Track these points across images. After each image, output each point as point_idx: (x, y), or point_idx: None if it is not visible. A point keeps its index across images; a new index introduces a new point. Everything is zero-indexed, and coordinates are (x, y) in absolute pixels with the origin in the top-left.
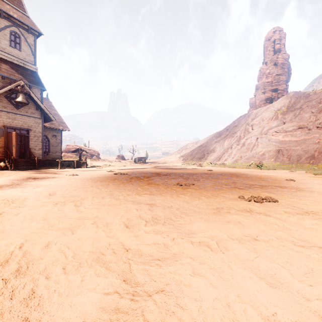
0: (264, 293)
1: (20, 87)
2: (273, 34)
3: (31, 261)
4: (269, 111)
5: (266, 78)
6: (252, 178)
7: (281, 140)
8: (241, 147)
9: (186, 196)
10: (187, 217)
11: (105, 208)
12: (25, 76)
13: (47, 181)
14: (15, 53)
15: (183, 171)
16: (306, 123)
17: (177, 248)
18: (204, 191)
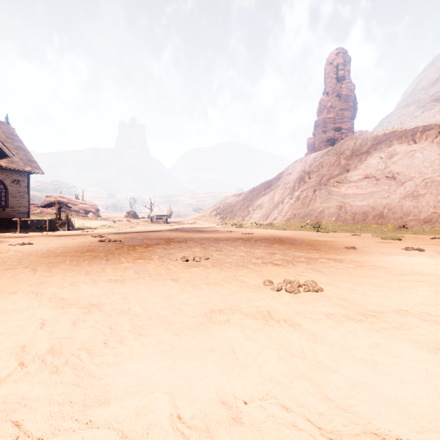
0: None
1: None
2: (336, 57)
3: None
4: (331, 156)
5: (327, 112)
6: (300, 246)
7: (344, 192)
8: (295, 202)
9: (176, 283)
10: (132, 342)
11: None
12: None
13: None
14: None
15: (211, 236)
16: (373, 171)
17: None
18: (215, 272)
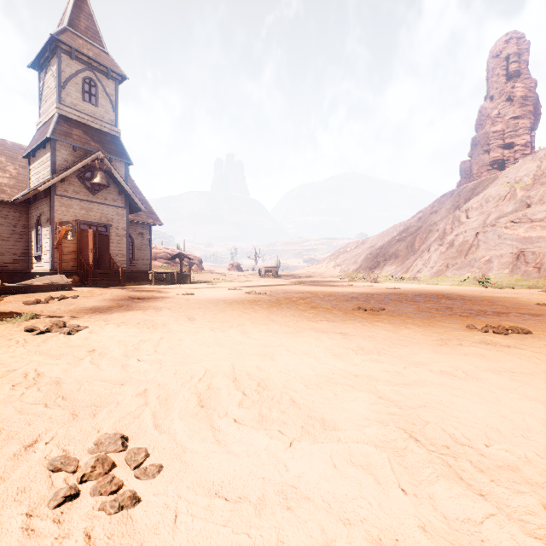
0: (540, 410)
1: (98, 162)
2: (506, 46)
3: (264, 379)
4: (500, 185)
5: (492, 124)
6: (476, 302)
7: (523, 235)
8: (446, 249)
9: (384, 324)
10: (405, 348)
11: (284, 336)
12: (104, 144)
13: (163, 303)
14: (90, 110)
15: (352, 290)
16: None
17: (416, 375)
18: (406, 319)
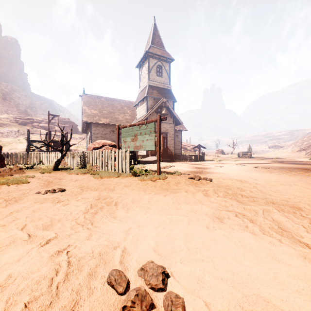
0: None
1: (163, 103)
2: None
3: None
4: None
5: None
6: None
7: None
8: None
9: None
10: None
11: None
12: (165, 94)
13: (218, 170)
14: (159, 80)
15: None
16: None
17: None
18: None
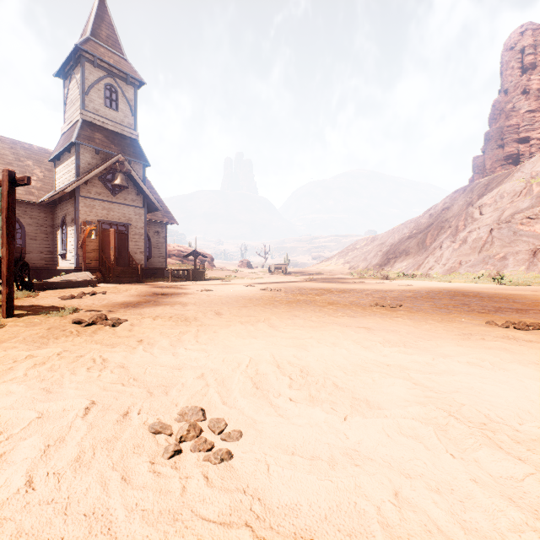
0: None
1: (119, 164)
2: (521, 38)
3: (305, 366)
4: (515, 181)
5: (506, 118)
6: (493, 299)
7: (539, 232)
8: (459, 246)
9: (405, 320)
10: (429, 341)
11: (310, 330)
12: (123, 147)
13: (186, 298)
14: (110, 115)
15: (365, 287)
16: None
17: (445, 366)
18: (425, 315)
